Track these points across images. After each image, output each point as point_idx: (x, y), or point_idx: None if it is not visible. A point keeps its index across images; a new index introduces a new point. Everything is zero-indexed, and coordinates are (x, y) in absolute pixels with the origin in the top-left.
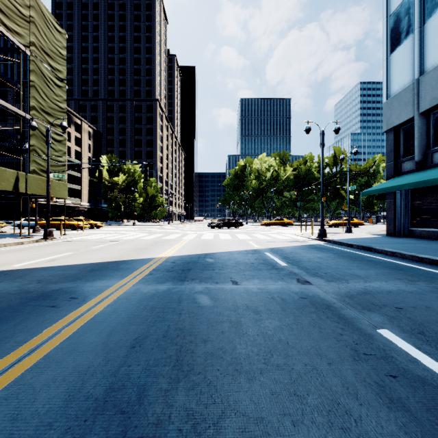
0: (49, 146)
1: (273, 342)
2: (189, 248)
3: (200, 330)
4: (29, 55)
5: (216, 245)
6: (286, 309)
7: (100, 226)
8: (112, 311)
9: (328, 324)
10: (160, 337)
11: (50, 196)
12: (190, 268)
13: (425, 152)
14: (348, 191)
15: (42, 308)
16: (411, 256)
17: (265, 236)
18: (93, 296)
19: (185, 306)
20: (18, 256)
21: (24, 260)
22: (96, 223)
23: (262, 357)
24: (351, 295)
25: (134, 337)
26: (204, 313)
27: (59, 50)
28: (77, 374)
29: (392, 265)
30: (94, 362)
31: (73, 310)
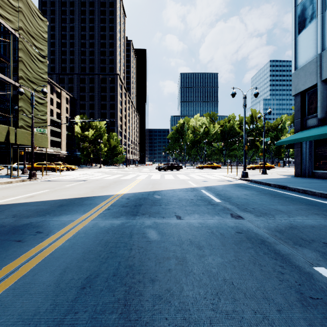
0: (33, 107)
1: (218, 282)
2: (141, 187)
3: (149, 267)
4: (18, 37)
5: (162, 184)
6: (225, 244)
7: (74, 168)
8: (70, 246)
9: (267, 261)
10: (110, 275)
11: (34, 146)
12: (141, 204)
13: (326, 111)
14: (263, 142)
15: (9, 242)
16: (320, 194)
17: (200, 176)
18: (56, 230)
19: (135, 240)
20: (4, 193)
21: (8, 196)
22: (71, 166)
23: (210, 302)
24: (280, 229)
25: (86, 276)
26: (153, 249)
27: (41, 34)
28: (21, 324)
29: (306, 201)
30: (41, 307)
31: (36, 245)
